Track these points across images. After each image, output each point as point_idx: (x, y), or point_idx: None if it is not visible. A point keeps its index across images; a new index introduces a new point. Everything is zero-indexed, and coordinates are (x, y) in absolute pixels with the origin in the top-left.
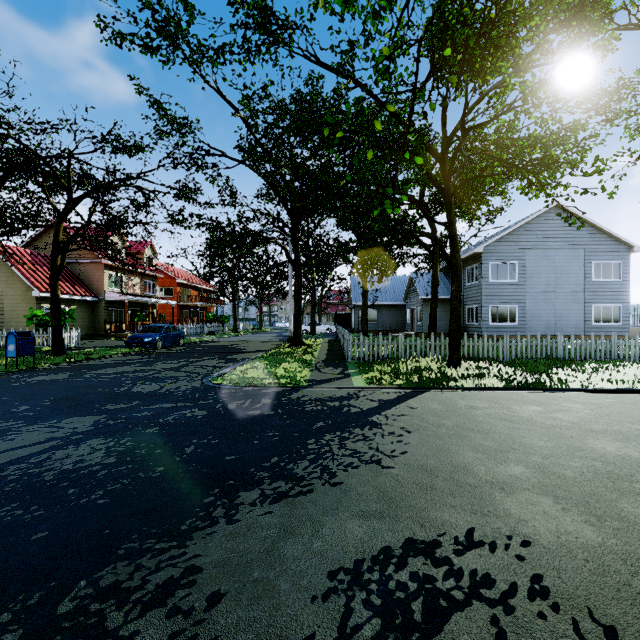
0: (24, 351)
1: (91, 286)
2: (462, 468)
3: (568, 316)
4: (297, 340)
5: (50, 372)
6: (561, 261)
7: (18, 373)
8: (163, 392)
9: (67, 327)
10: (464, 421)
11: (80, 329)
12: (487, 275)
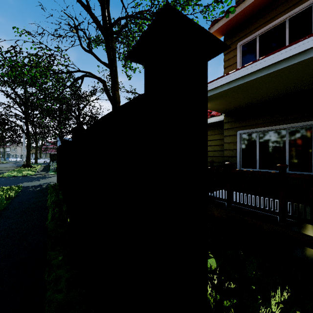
0: None
1: None
2: None
3: None
4: (28, 165)
5: None
6: None
7: None
8: None
9: None
10: None
11: None
12: None
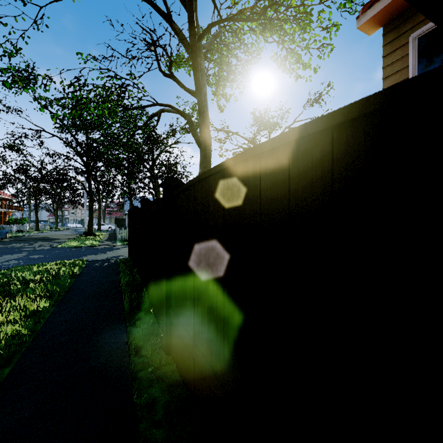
0: None
1: None
2: None
3: None
4: (91, 233)
5: None
6: None
7: None
8: (39, 249)
9: None
10: None
11: None
12: None
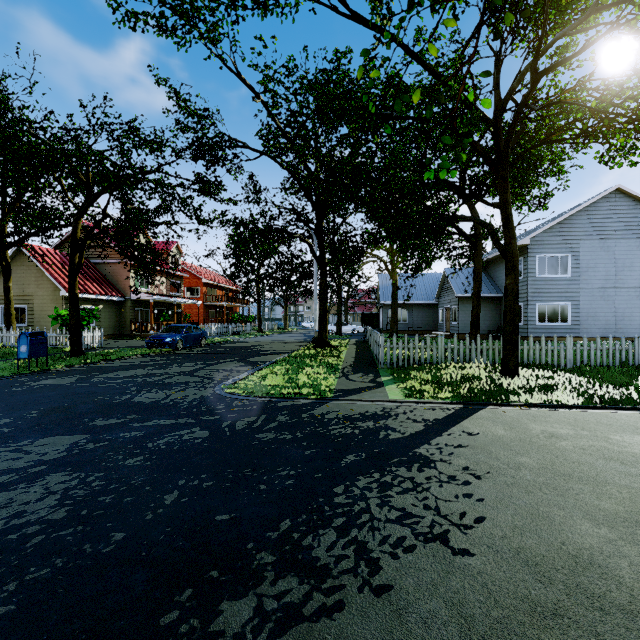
0: (37, 352)
1: (118, 286)
2: (588, 561)
3: (631, 315)
4: (322, 341)
5: (60, 375)
6: (623, 253)
7: (28, 376)
8: (166, 403)
9: (90, 327)
10: (551, 459)
11: (107, 329)
12: (534, 270)
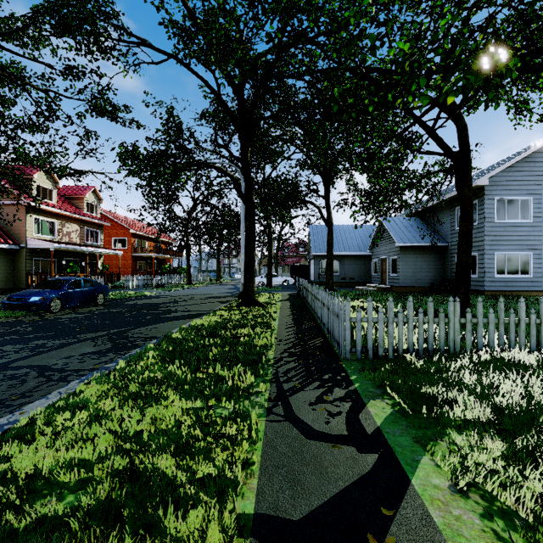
0: None
1: (11, 232)
2: None
3: None
4: (248, 298)
5: None
6: None
7: None
8: None
9: None
10: None
11: None
12: (492, 214)
